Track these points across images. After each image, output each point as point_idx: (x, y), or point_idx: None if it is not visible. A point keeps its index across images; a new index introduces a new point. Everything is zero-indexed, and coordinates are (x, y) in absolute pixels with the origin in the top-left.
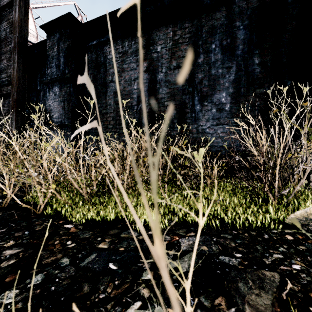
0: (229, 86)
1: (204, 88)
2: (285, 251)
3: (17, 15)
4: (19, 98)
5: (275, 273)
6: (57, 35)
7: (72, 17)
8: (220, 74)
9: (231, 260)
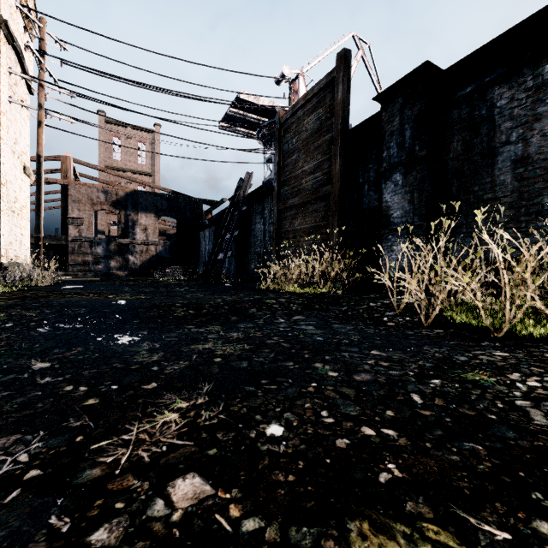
0: None
1: None
2: None
3: (339, 96)
4: (340, 198)
5: None
6: (400, 101)
7: (428, 66)
8: None
9: None
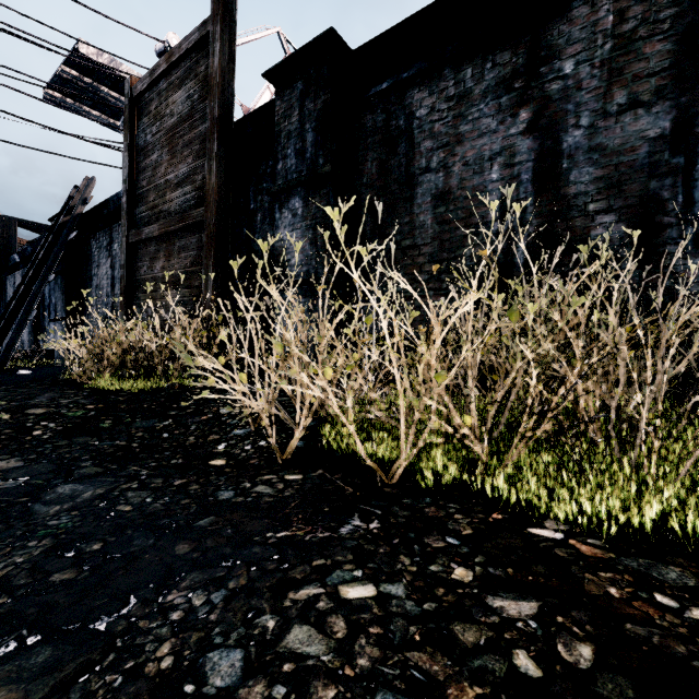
0: None
1: None
2: None
3: (216, 62)
4: (219, 230)
5: None
6: (299, 86)
7: (334, 38)
8: None
9: None
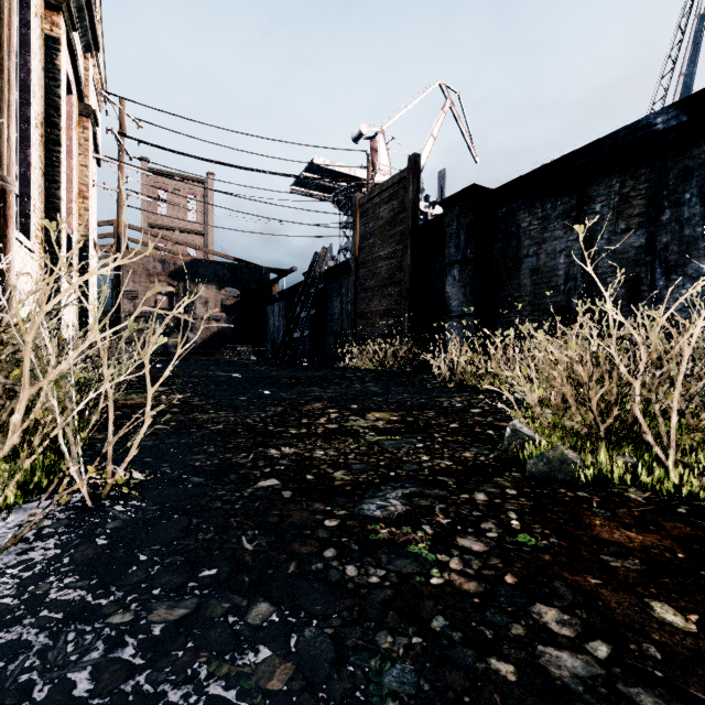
0: None
1: (672, 256)
2: None
3: (410, 195)
4: (411, 286)
5: None
6: (457, 210)
7: (476, 187)
8: (699, 234)
9: None
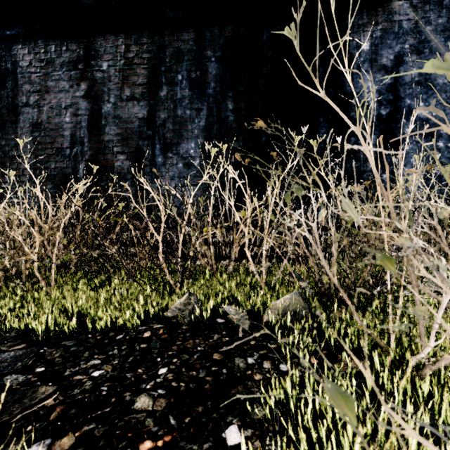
0: (199, 134)
1: (169, 133)
2: (115, 353)
3: None
4: None
5: (54, 387)
6: None
7: None
8: (188, 117)
9: (17, 379)
